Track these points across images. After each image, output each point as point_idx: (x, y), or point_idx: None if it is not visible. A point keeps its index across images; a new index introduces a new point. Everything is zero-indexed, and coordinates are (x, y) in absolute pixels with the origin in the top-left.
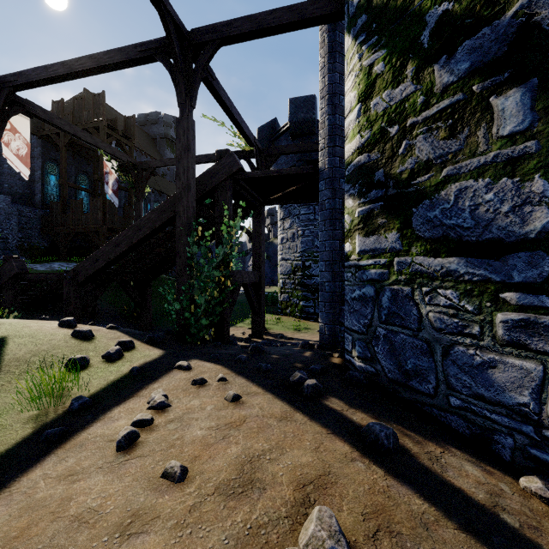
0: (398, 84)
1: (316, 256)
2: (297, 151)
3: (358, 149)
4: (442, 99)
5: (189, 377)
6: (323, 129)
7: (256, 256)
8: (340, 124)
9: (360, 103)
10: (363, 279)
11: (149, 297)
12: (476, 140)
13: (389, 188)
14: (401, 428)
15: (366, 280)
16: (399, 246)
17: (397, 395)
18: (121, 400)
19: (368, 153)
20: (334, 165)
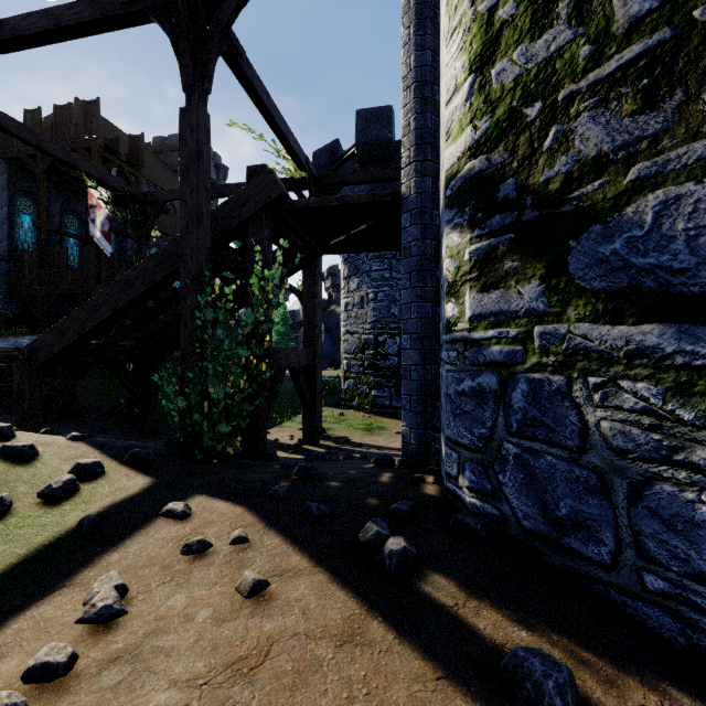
0: (542, 32)
1: (392, 329)
2: (367, 180)
3: (470, 150)
4: (627, 45)
5: (180, 536)
6: (408, 135)
7: (308, 326)
8: (432, 128)
9: (473, 74)
10: (478, 361)
11: (155, 386)
12: (700, 108)
13: (524, 209)
14: (569, 643)
15: (484, 363)
16: (543, 306)
17: (540, 558)
18: (35, 596)
19: (487, 155)
20: (424, 190)
